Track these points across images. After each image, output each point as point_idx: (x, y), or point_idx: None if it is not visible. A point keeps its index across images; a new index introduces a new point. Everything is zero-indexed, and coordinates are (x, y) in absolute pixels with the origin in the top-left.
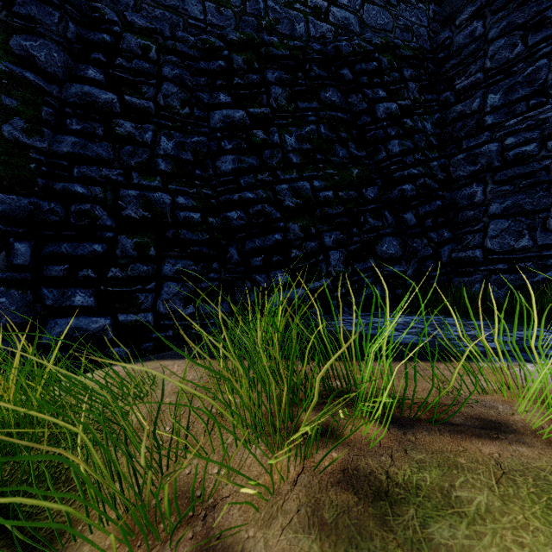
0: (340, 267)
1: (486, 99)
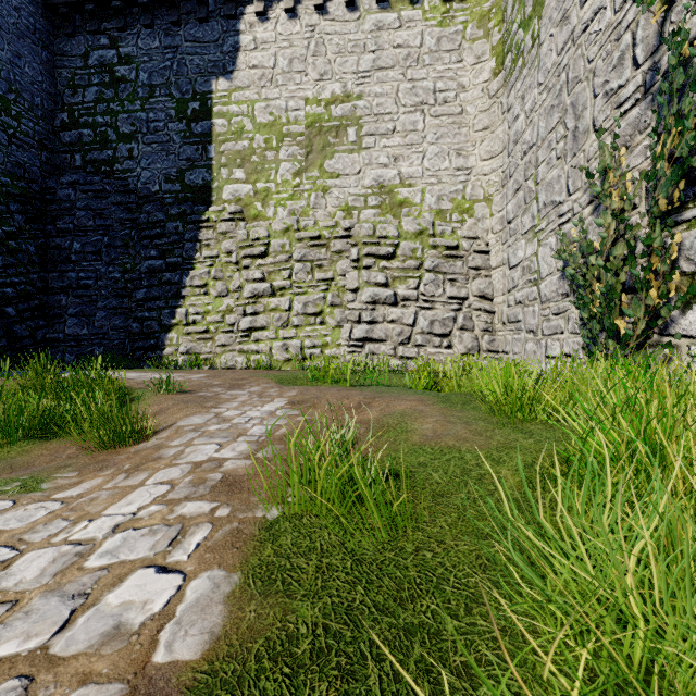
0: None
1: (73, 244)
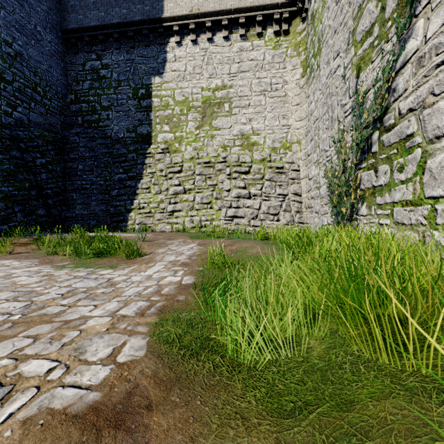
0: (22, 218)
1: (79, 166)
